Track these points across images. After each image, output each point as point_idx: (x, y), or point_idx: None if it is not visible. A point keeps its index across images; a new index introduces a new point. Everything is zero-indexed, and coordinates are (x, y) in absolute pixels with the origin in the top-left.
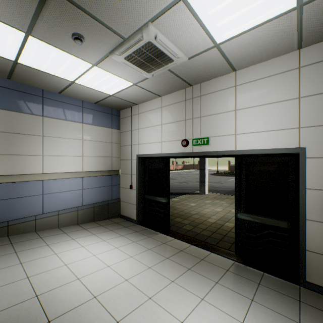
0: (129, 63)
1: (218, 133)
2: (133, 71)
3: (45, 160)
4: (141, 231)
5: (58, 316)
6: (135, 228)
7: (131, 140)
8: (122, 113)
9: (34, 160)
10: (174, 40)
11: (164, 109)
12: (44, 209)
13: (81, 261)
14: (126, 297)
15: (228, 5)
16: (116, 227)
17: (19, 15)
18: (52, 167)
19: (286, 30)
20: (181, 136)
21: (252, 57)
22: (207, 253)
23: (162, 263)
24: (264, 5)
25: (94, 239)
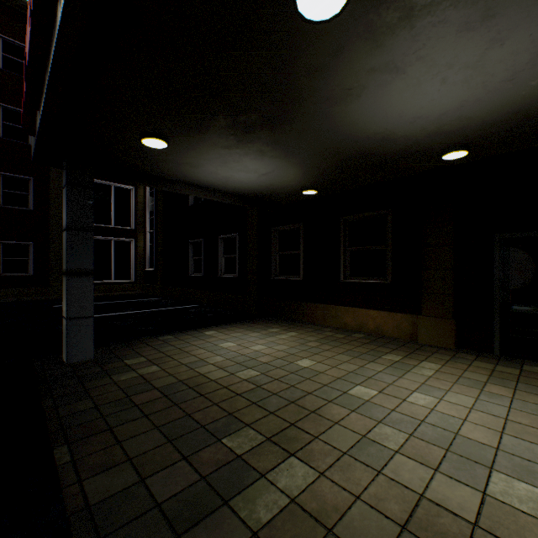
0: None
1: None
2: None
3: None
4: None
5: None
6: None
7: None
8: None
9: None
10: None
11: None
12: None
13: None
14: None
15: None
16: None
17: None
18: None
19: None
20: None
21: None
22: None
23: None
24: None
25: None
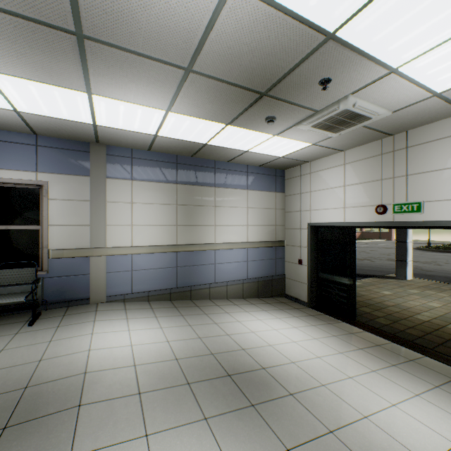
0: (315, 129)
1: (437, 197)
2: (316, 134)
3: (216, 230)
4: (316, 315)
5: (268, 366)
6: (308, 311)
7: (300, 205)
8: (288, 173)
9: (208, 230)
10: (375, 101)
11: (348, 166)
12: (216, 279)
13: (265, 332)
14: (323, 370)
15: None
16: (285, 307)
17: (229, 115)
18: (222, 237)
19: None
20: (375, 201)
21: None
22: (418, 355)
23: (355, 352)
24: None
25: (267, 315)
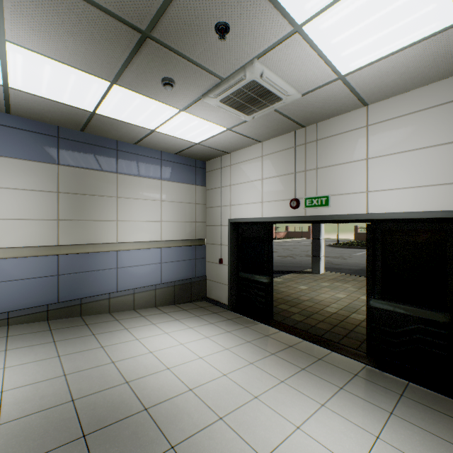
0: (225, 105)
1: (342, 190)
2: (228, 114)
3: (119, 227)
4: (234, 319)
5: (154, 404)
6: (227, 315)
7: (220, 199)
8: (209, 165)
9: (108, 227)
10: (284, 76)
11: (265, 158)
12: (118, 286)
13: (167, 350)
14: (227, 393)
15: (358, 32)
16: (203, 312)
17: (108, 65)
18: (127, 235)
19: (441, 51)
20: (290, 194)
21: (391, 88)
22: (326, 351)
23: (267, 359)
24: (407, 27)
25: (178, 325)
